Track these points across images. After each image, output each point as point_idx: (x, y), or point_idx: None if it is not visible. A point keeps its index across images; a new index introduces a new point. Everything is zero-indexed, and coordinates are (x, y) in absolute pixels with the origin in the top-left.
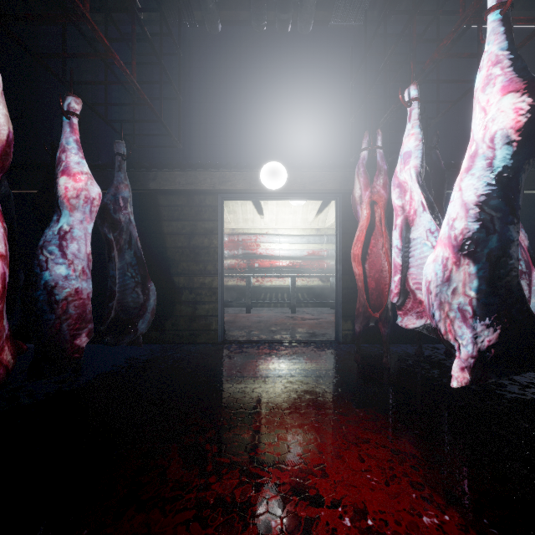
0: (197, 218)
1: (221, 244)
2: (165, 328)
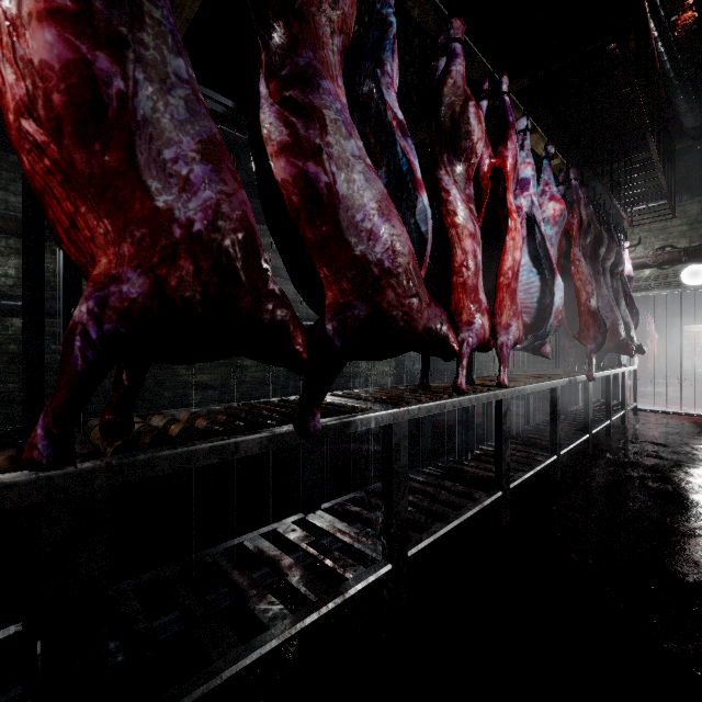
0: (670, 333)
1: (681, 342)
2: (654, 372)
